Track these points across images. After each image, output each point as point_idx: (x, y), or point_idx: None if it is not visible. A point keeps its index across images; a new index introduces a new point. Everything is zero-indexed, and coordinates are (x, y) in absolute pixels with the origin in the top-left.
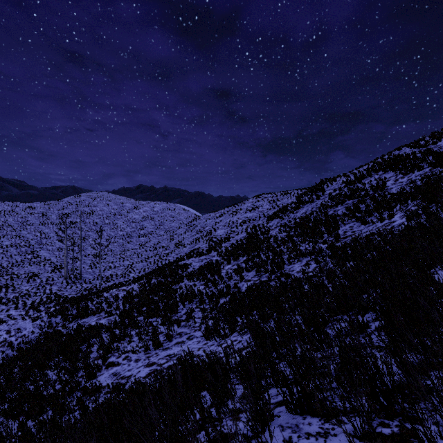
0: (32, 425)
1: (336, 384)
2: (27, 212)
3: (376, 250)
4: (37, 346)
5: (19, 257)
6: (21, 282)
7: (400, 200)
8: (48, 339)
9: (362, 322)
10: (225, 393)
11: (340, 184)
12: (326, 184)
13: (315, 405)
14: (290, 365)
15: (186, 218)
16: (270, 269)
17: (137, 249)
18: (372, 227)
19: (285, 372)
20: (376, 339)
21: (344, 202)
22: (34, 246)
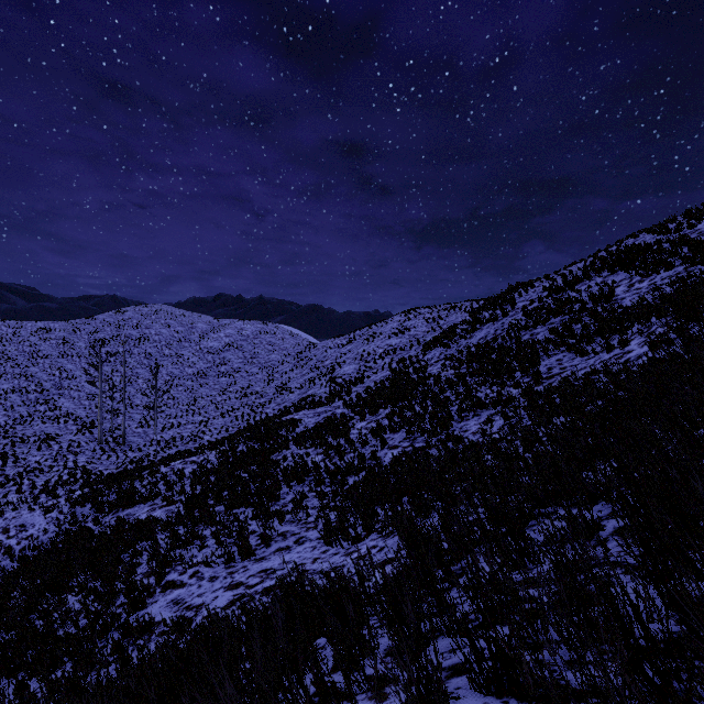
0: (39, 687)
1: (554, 634)
2: (38, 336)
3: (601, 397)
4: (51, 554)
5: (25, 410)
6: (28, 450)
7: (638, 317)
8: (70, 542)
9: (590, 519)
10: (359, 646)
11: (540, 292)
12: (518, 292)
13: (525, 679)
14: (478, 606)
15: (294, 346)
16: (430, 429)
17: (215, 396)
18: (594, 360)
19: (464, 610)
20: (617, 550)
21: (547, 321)
22: (49, 391)
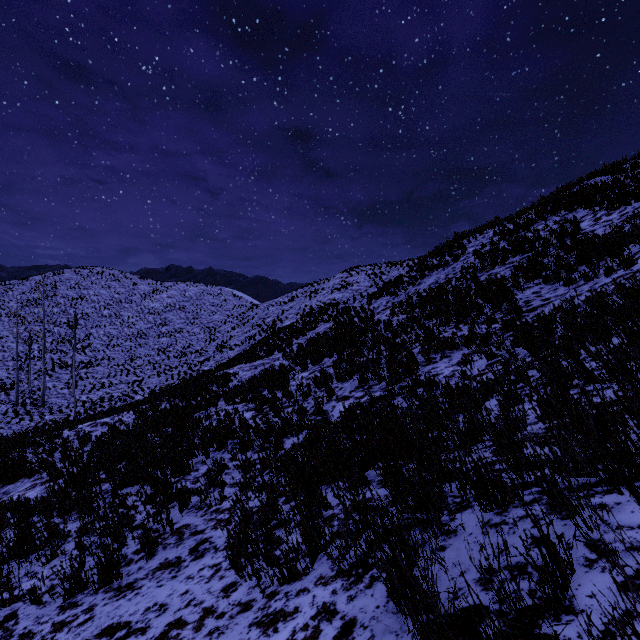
0: None
1: None
2: None
3: None
4: None
5: None
6: None
7: (638, 234)
8: None
9: None
10: None
11: (490, 237)
12: (465, 239)
13: None
14: None
15: (237, 307)
16: (388, 375)
17: (154, 356)
18: (589, 286)
19: None
20: None
21: (506, 260)
22: None
